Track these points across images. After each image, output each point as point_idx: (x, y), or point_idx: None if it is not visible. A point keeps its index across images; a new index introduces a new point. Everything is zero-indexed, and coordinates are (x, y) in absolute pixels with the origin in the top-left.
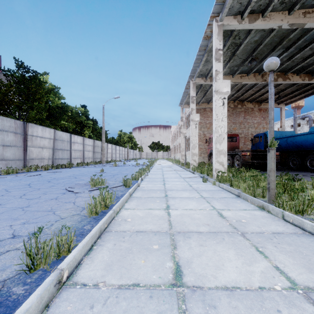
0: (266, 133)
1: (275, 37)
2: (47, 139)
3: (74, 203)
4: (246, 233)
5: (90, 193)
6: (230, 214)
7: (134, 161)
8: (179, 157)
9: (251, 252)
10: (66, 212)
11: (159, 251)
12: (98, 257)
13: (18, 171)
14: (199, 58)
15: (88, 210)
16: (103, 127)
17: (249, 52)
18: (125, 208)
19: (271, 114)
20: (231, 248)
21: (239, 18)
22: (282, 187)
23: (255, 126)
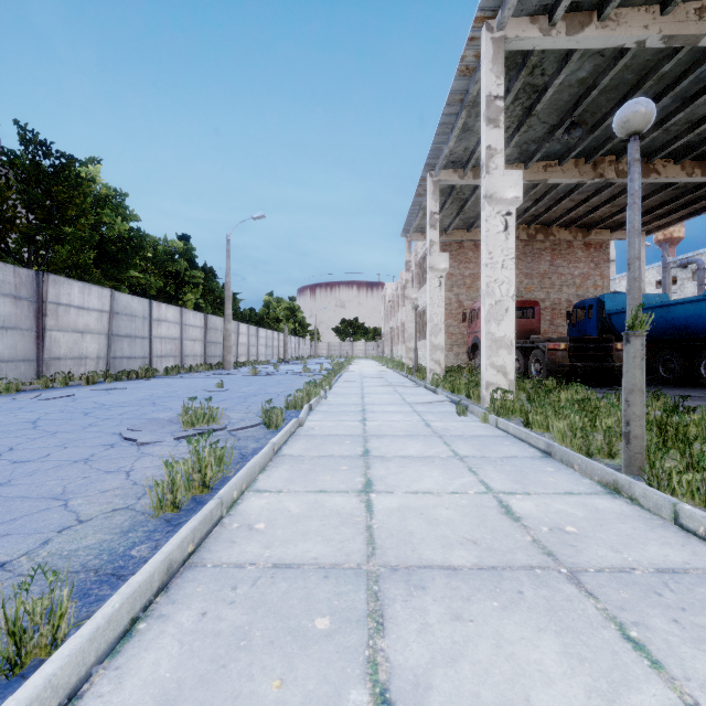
0: (602, 299)
1: (627, 71)
2: (95, 311)
3: (129, 475)
4: (583, 571)
5: (176, 444)
6: (533, 506)
7: (300, 362)
8: (403, 354)
9: (609, 644)
10: (100, 500)
11: (332, 641)
12: (141, 668)
13: (23, 388)
14: (448, 121)
15: (151, 500)
16: (228, 286)
17: (566, 107)
18: (256, 488)
19: (634, 244)
20: (547, 629)
21: (543, 22)
22: (656, 430)
23: (577, 282)
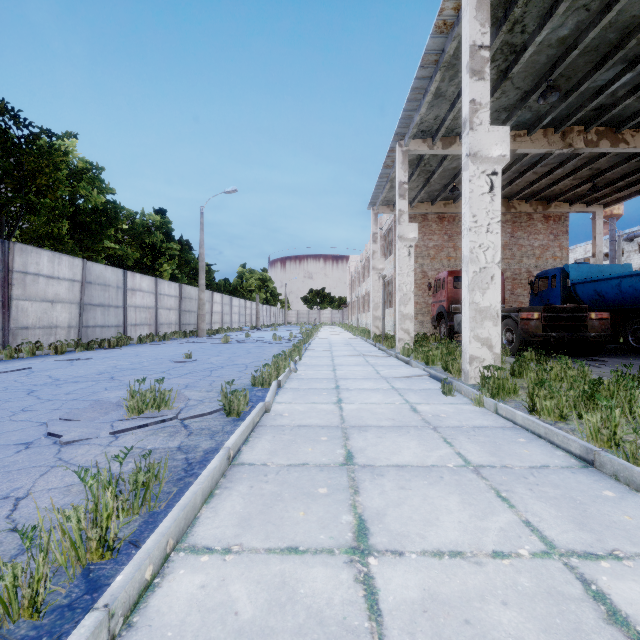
0: (566, 269)
1: (611, 29)
2: (66, 281)
3: (15, 508)
4: None
5: (110, 442)
6: None
7: (271, 329)
8: (367, 322)
9: None
10: None
11: None
12: None
13: None
14: (420, 86)
15: None
16: (202, 257)
17: (542, 71)
18: (191, 542)
19: None
20: None
21: None
22: None
23: (537, 253)
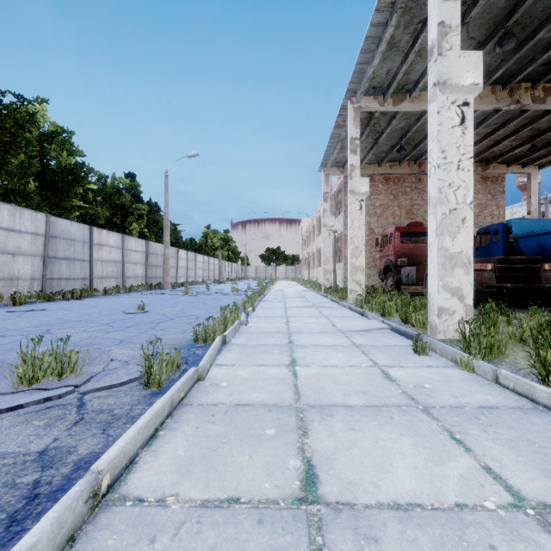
0: (508, 224)
1: None
2: (28, 234)
3: None
4: None
5: None
6: None
7: (231, 283)
8: (318, 276)
9: None
10: None
11: None
12: None
13: None
14: (375, 34)
15: None
16: (166, 216)
17: (499, 17)
18: None
19: None
20: None
21: None
22: None
23: (476, 212)
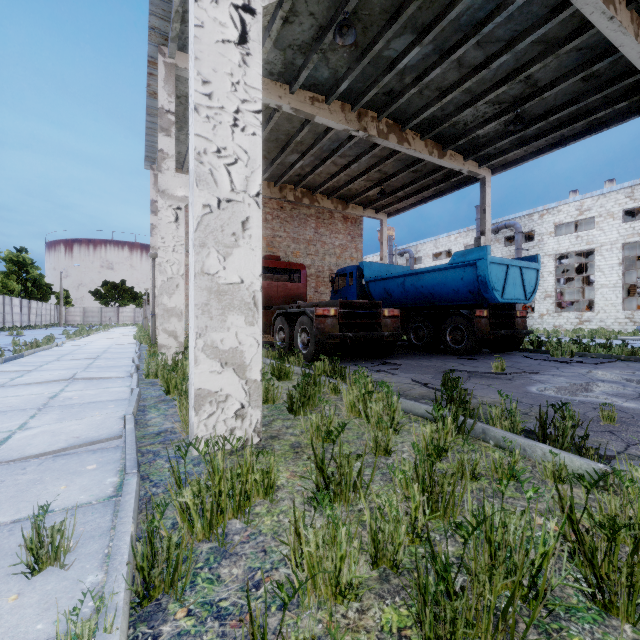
0: (361, 266)
1: None
2: None
3: None
4: None
5: None
6: None
7: (9, 333)
8: None
9: None
10: None
11: None
12: None
13: None
14: None
15: None
16: None
17: None
18: None
19: None
20: None
21: None
22: None
23: (338, 253)
